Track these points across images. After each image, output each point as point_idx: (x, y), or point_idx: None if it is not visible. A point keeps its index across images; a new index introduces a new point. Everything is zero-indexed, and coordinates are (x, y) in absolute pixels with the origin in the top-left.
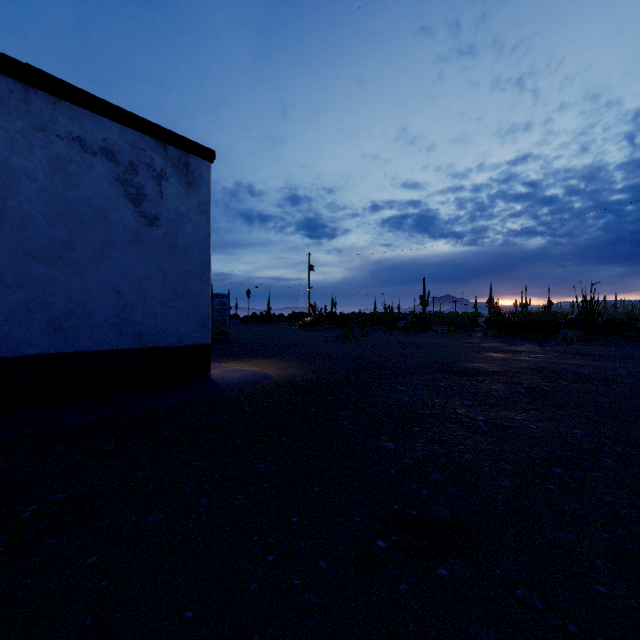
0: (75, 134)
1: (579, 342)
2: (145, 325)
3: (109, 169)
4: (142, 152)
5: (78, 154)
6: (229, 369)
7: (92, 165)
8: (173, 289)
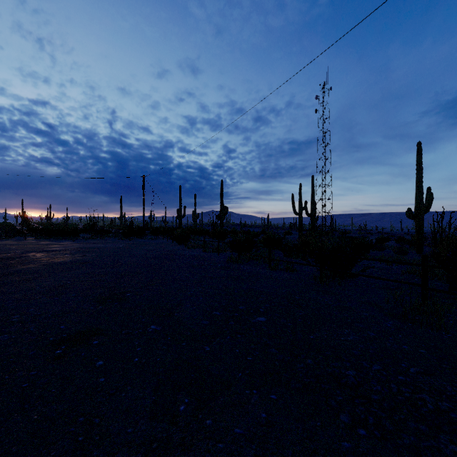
0: None
1: (90, 239)
2: None
3: None
4: None
5: None
6: None
7: None
8: None
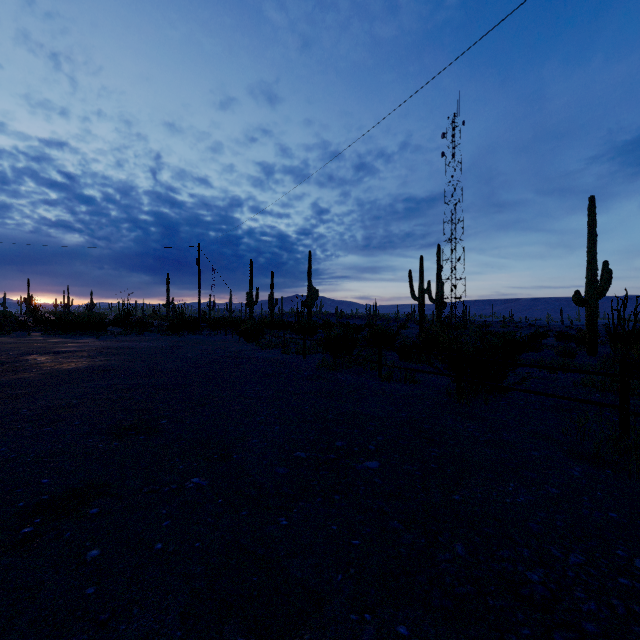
0: None
1: (122, 335)
2: None
3: None
4: None
5: None
6: None
7: None
8: None
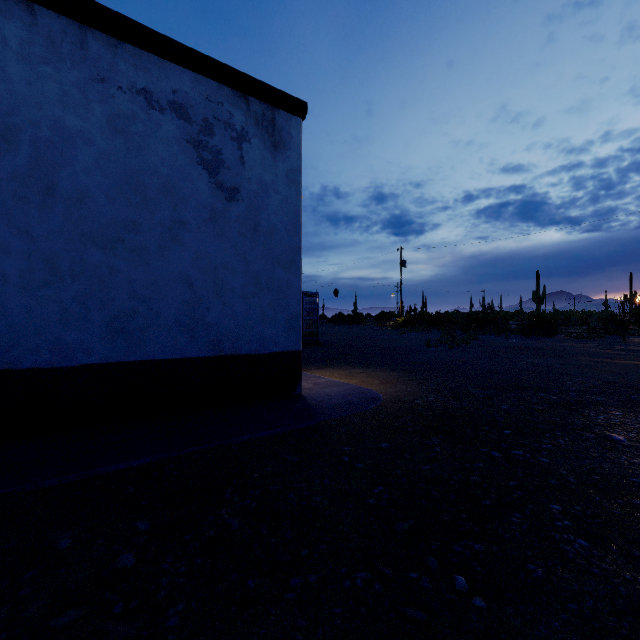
0: (139, 85)
1: None
2: (222, 327)
3: (180, 129)
4: (219, 107)
5: (143, 111)
6: (322, 381)
7: (159, 124)
8: (256, 281)
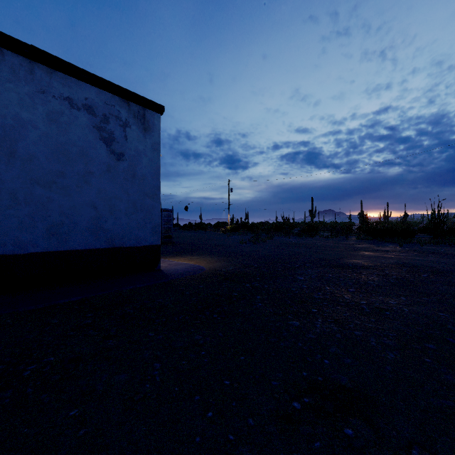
0: (65, 95)
1: (430, 244)
2: (114, 231)
3: (89, 120)
4: (112, 107)
5: (67, 109)
6: (173, 263)
7: (77, 117)
8: (134, 205)
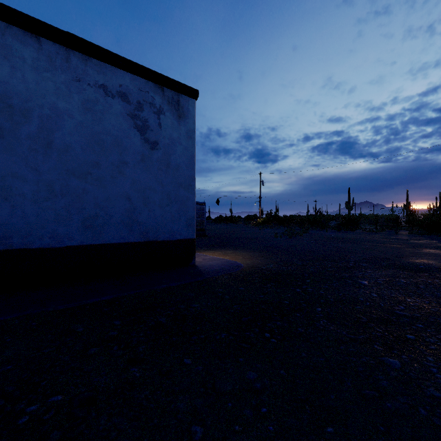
0: (100, 82)
1: None
2: (148, 224)
3: (123, 107)
4: (146, 94)
5: (102, 97)
6: (208, 257)
7: (112, 105)
8: (168, 197)
